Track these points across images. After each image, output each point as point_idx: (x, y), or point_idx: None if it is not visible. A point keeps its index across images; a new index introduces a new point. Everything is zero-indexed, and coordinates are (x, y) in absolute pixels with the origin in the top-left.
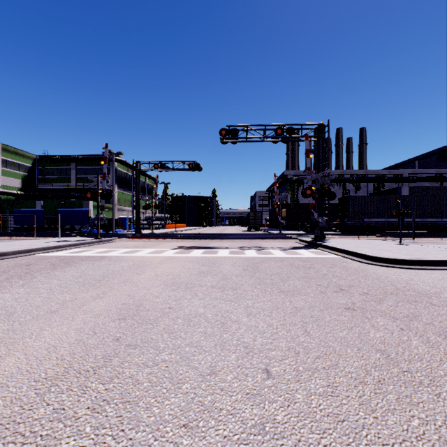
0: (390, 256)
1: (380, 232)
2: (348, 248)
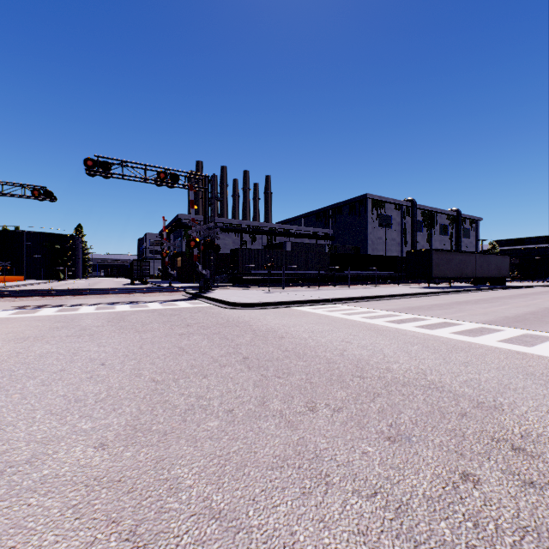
0: (244, 301)
1: (266, 283)
2: (220, 298)
